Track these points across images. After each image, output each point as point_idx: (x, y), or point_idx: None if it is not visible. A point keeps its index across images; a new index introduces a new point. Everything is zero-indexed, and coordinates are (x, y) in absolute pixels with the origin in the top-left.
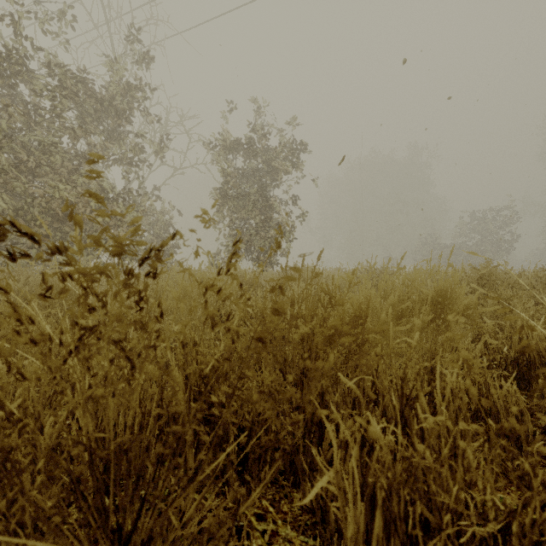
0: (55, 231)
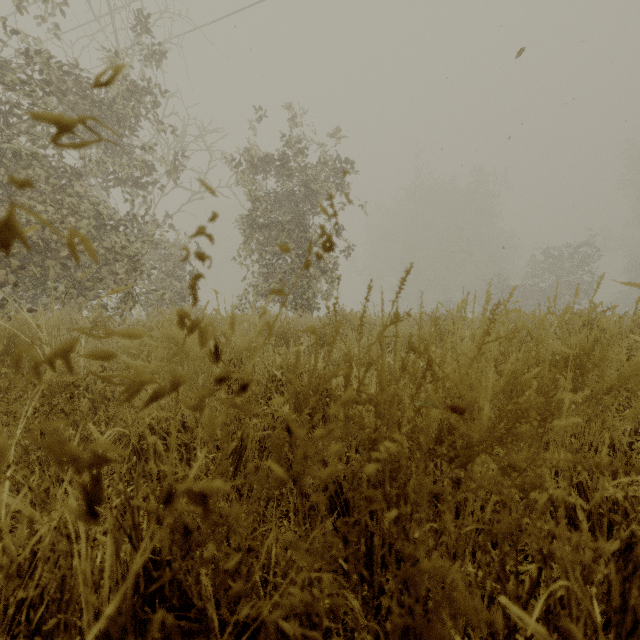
0: (36, 266)
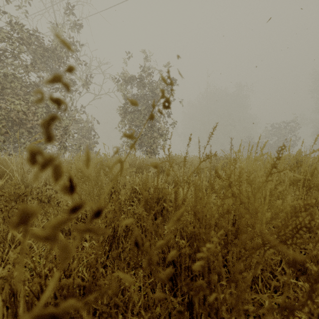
0: (15, 132)
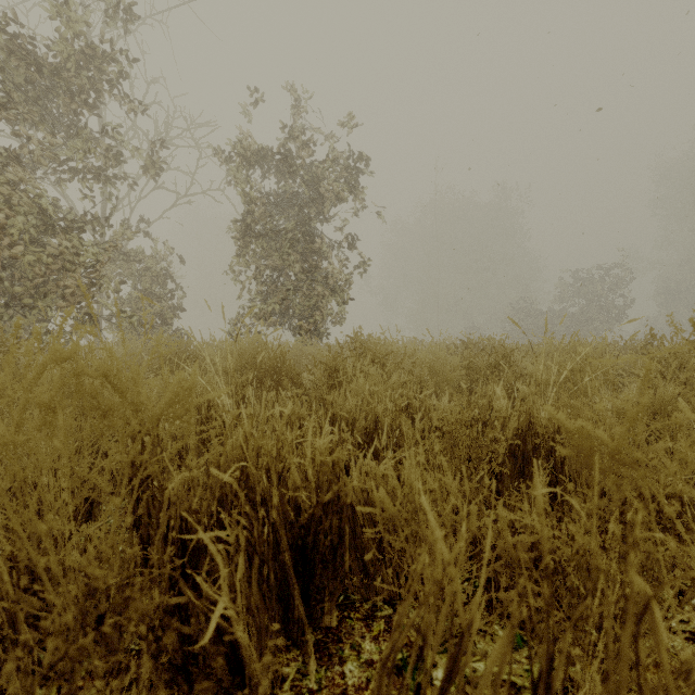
0: None
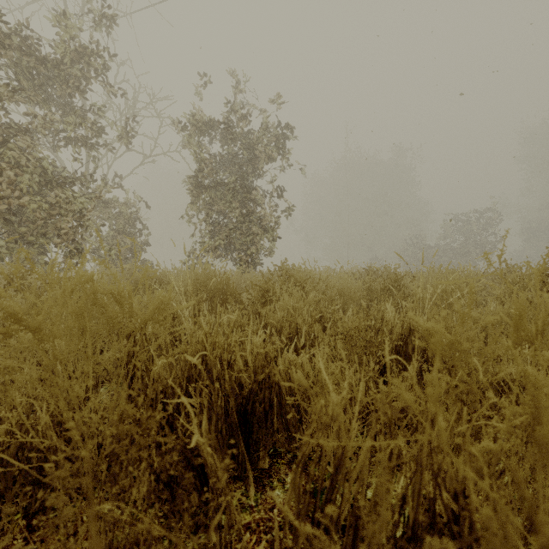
0: None
